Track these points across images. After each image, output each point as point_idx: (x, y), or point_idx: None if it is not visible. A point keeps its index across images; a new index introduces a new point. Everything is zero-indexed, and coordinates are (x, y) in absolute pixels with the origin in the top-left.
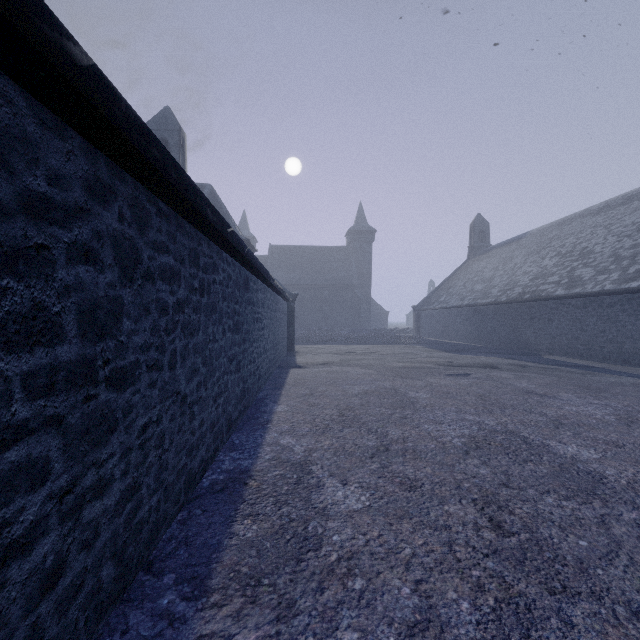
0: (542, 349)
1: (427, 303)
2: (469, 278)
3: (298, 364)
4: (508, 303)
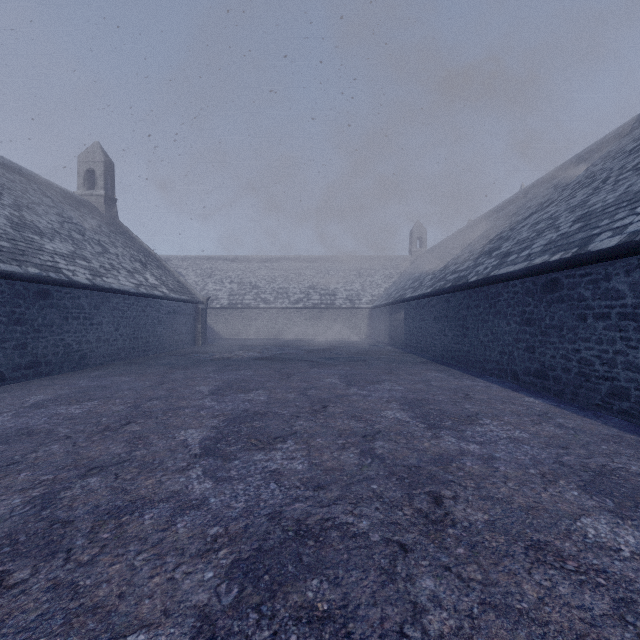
0: None
1: None
2: None
3: None
4: None
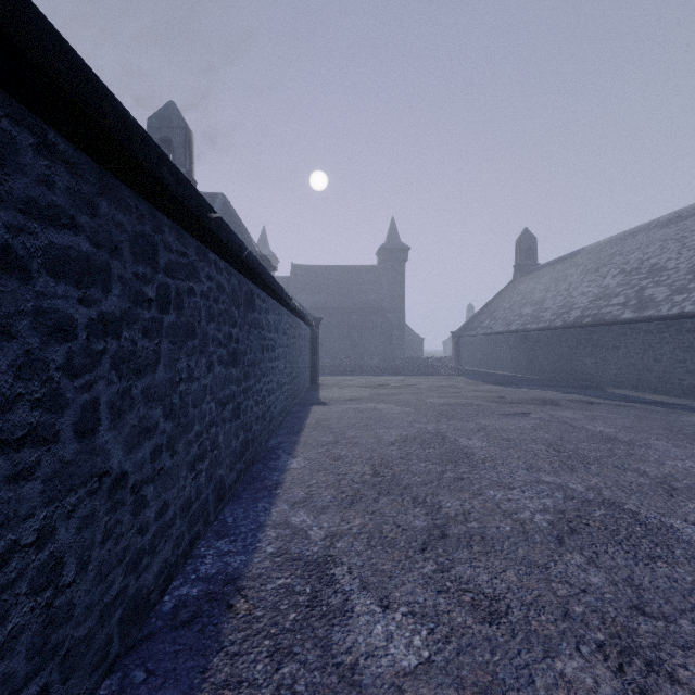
0: (606, 381)
1: (468, 329)
2: (516, 300)
3: (322, 400)
4: (564, 328)
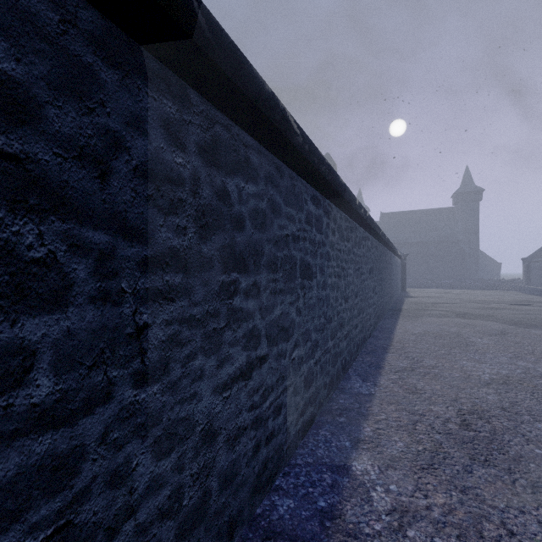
0: None
1: (538, 255)
2: None
3: (409, 296)
4: None
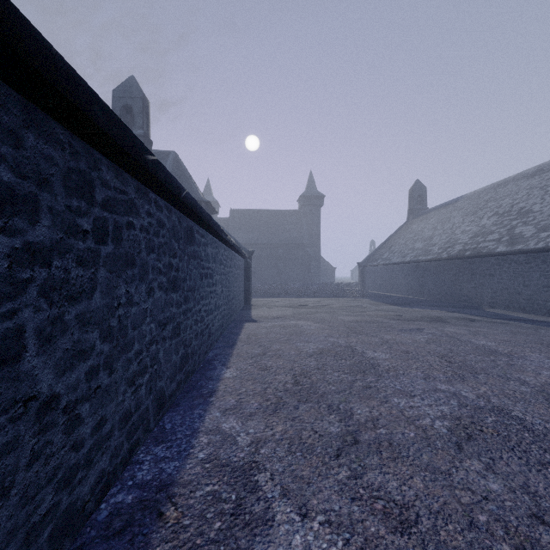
0: (483, 302)
1: (371, 260)
2: (409, 237)
3: (253, 318)
4: (449, 259)
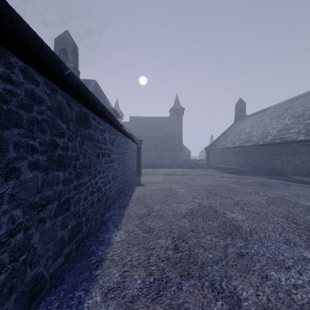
0: (288, 172)
1: (213, 146)
2: (236, 132)
3: (141, 183)
4: (264, 145)
